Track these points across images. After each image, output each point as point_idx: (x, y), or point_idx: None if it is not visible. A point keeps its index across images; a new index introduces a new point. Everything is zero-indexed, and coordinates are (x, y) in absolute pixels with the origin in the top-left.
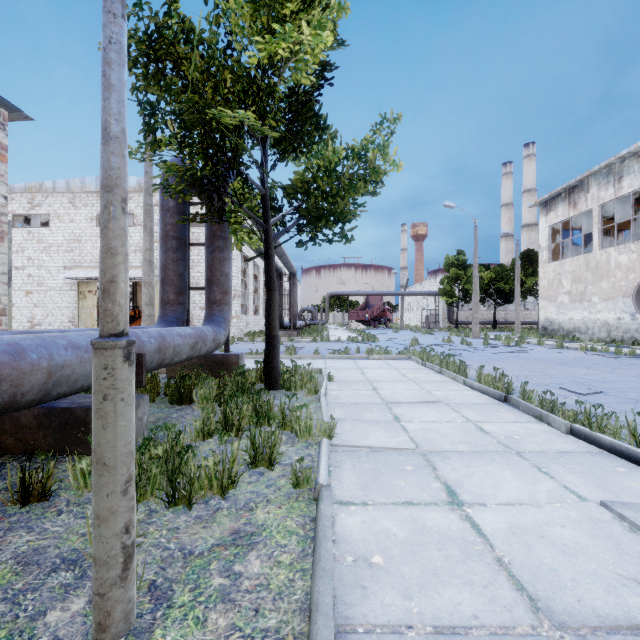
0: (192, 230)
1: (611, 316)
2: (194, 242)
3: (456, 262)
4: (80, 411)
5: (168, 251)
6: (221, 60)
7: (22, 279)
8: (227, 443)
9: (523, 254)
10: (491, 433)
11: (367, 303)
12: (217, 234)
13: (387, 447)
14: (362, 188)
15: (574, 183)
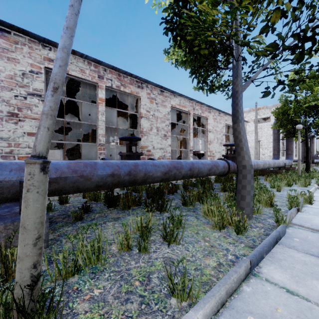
0: (258, 124)
1: None
2: (259, 129)
3: None
4: (276, 170)
5: (275, 143)
6: (297, 110)
7: (202, 147)
8: None
9: None
10: None
11: None
12: (289, 138)
13: None
14: None
15: None
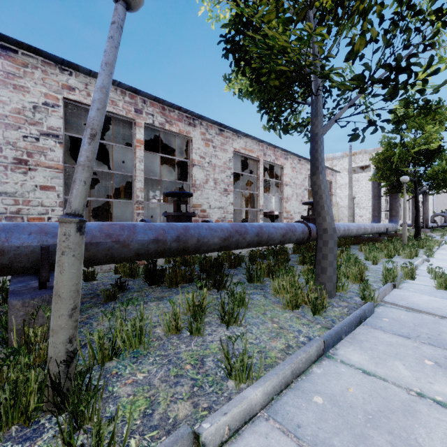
0: (354, 175)
1: None
2: (355, 182)
3: None
4: (375, 238)
5: (375, 200)
6: (403, 157)
7: (277, 206)
8: None
9: None
10: None
11: None
12: (394, 194)
13: None
14: None
15: None
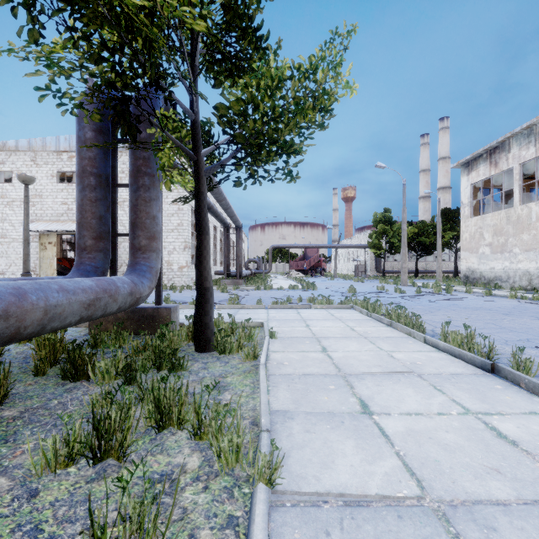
0: None
1: (532, 266)
2: None
3: (383, 219)
4: None
5: (85, 189)
6: None
7: None
8: (94, 480)
9: (441, 212)
10: (519, 443)
11: (305, 255)
12: (142, 170)
13: (372, 494)
14: (311, 109)
15: (495, 144)
